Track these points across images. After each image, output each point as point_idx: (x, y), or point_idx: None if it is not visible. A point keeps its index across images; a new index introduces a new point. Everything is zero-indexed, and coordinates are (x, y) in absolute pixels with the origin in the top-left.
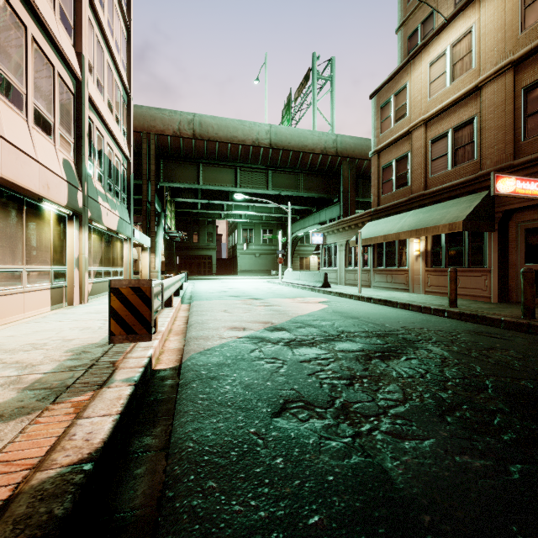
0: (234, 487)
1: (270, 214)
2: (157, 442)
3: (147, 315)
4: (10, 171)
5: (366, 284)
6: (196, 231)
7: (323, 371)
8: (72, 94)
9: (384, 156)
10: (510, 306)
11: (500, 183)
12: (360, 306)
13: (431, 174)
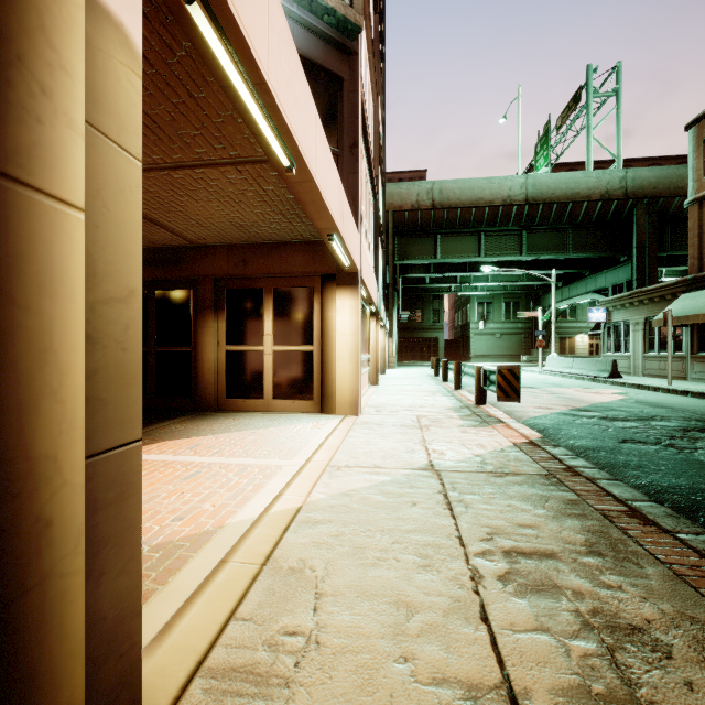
0: (616, 454)
1: (518, 283)
2: None
3: (517, 387)
4: (371, 290)
5: (679, 375)
6: (419, 309)
7: (645, 433)
8: (372, 212)
9: None
10: None
11: None
12: (671, 399)
13: None
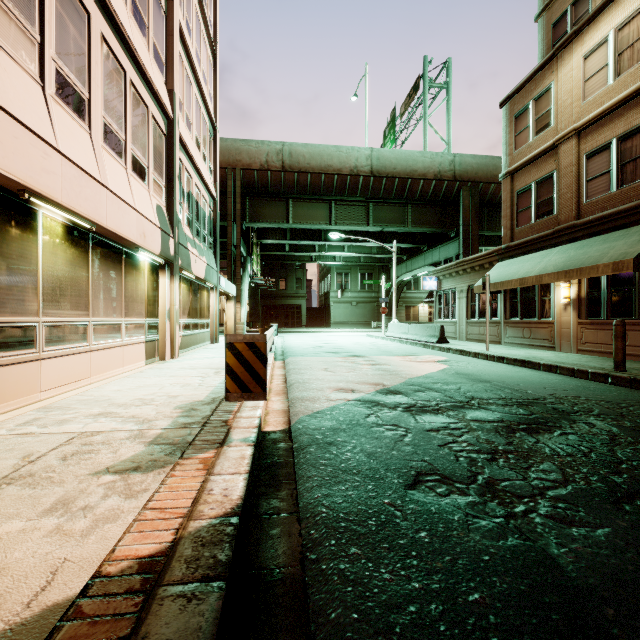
0: (380, 556)
1: (369, 255)
2: (285, 505)
3: (262, 373)
4: (113, 221)
5: (495, 340)
6: (283, 277)
7: (456, 443)
8: (164, 135)
9: (520, 179)
10: None
11: None
12: (490, 367)
13: (586, 198)
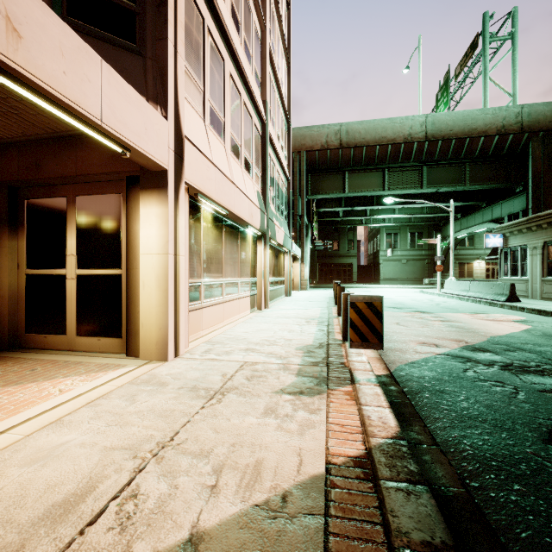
0: (548, 497)
1: (420, 215)
2: (424, 438)
3: (378, 327)
4: (237, 208)
5: None
6: (336, 239)
7: None
8: (260, 136)
9: None
10: None
11: None
12: None
13: None
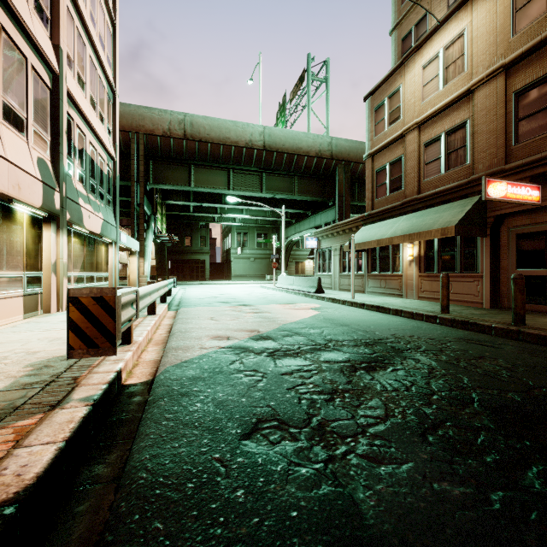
0: (183, 529)
1: (264, 218)
2: (109, 471)
3: (111, 327)
4: None
5: (361, 289)
6: (188, 235)
7: (304, 385)
8: (49, 89)
9: (378, 160)
10: (502, 312)
11: (491, 188)
12: (352, 312)
13: (424, 178)
